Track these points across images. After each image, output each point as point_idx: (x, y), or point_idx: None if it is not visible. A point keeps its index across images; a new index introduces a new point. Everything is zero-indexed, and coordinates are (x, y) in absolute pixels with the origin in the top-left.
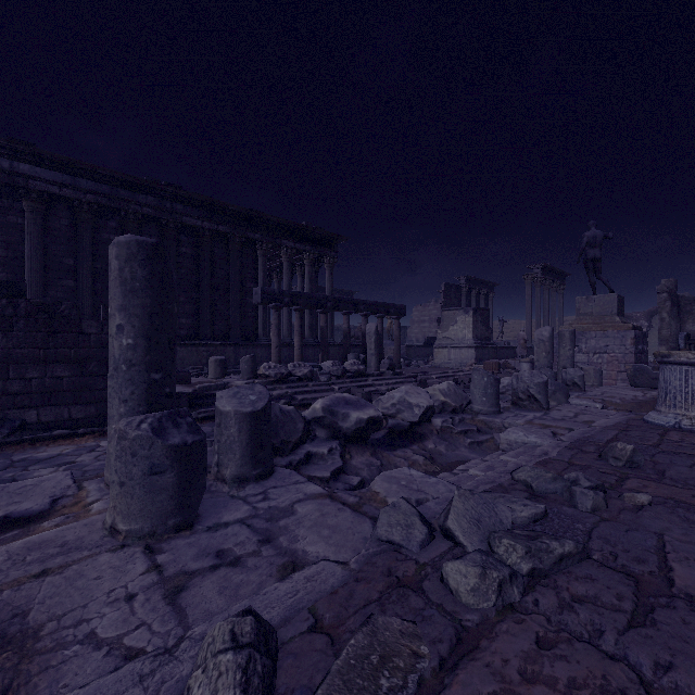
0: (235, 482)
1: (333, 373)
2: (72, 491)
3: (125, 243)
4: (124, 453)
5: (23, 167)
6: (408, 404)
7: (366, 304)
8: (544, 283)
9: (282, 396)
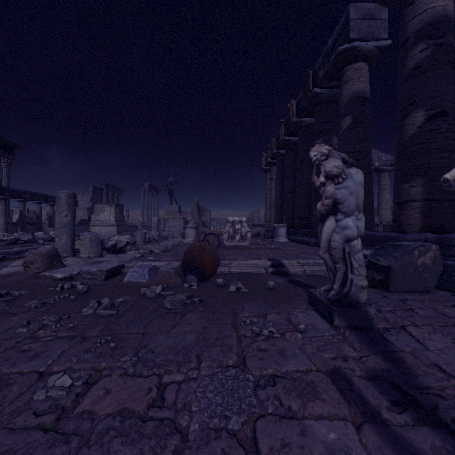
0: None
1: (46, 238)
2: None
3: (68, 193)
4: (92, 241)
5: None
6: (121, 241)
7: (53, 198)
8: (150, 193)
9: (21, 251)
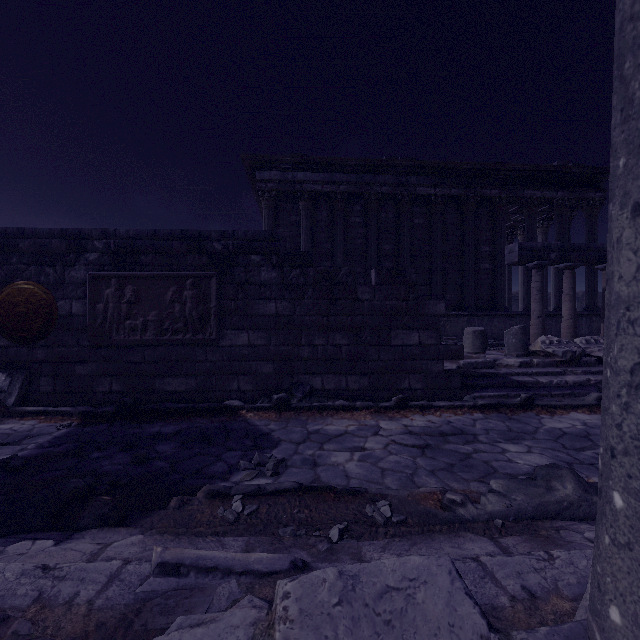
0: None
1: None
2: None
3: None
4: None
5: (299, 175)
6: None
7: None
8: None
9: (582, 385)
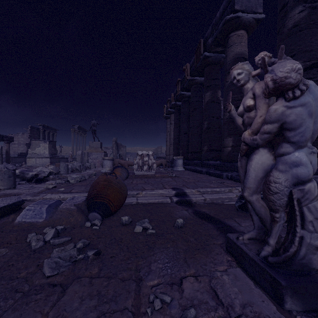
0: None
1: None
2: None
3: None
4: (2, 174)
5: None
6: (43, 171)
7: None
8: (79, 133)
9: None
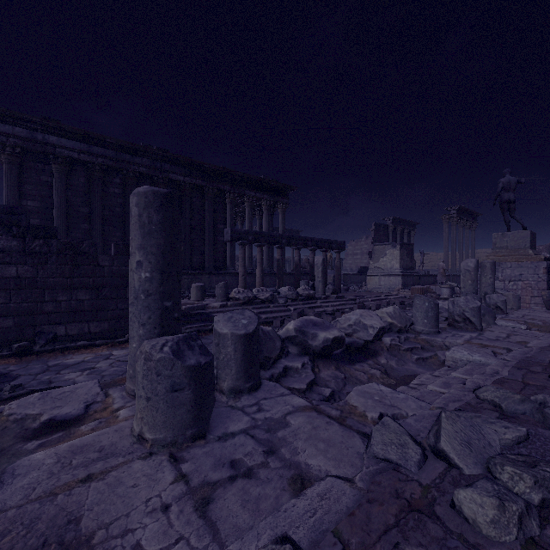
0: (231, 393)
1: (289, 296)
2: (100, 397)
3: (143, 193)
4: (150, 372)
5: (52, 139)
6: (363, 325)
7: (313, 241)
8: (459, 222)
9: None
